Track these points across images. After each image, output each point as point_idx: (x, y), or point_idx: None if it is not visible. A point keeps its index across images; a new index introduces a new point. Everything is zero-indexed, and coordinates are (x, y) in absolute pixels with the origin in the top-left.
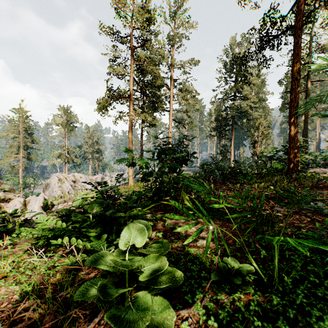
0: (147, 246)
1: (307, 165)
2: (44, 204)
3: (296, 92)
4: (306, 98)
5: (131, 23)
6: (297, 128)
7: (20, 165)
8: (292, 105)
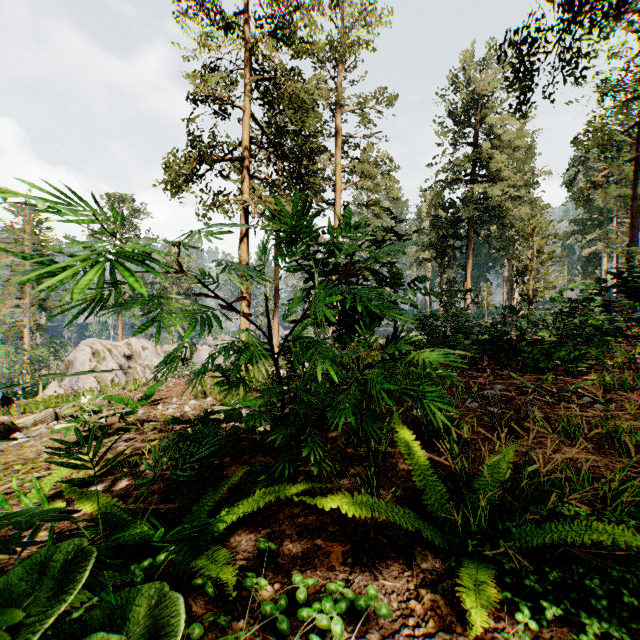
0: None
1: None
2: None
3: None
4: (635, 175)
5: None
6: None
7: (26, 322)
8: None
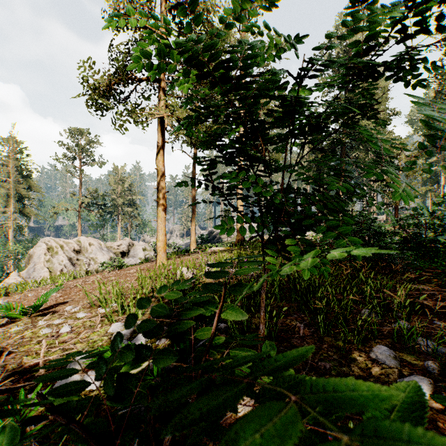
0: None
1: None
2: None
3: None
4: None
5: None
6: None
7: (11, 224)
8: None
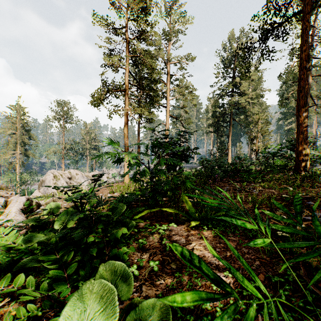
0: (131, 305)
1: (313, 161)
2: (25, 206)
3: (305, 82)
4: None
5: (126, 12)
6: (306, 121)
7: (17, 162)
8: (300, 96)
